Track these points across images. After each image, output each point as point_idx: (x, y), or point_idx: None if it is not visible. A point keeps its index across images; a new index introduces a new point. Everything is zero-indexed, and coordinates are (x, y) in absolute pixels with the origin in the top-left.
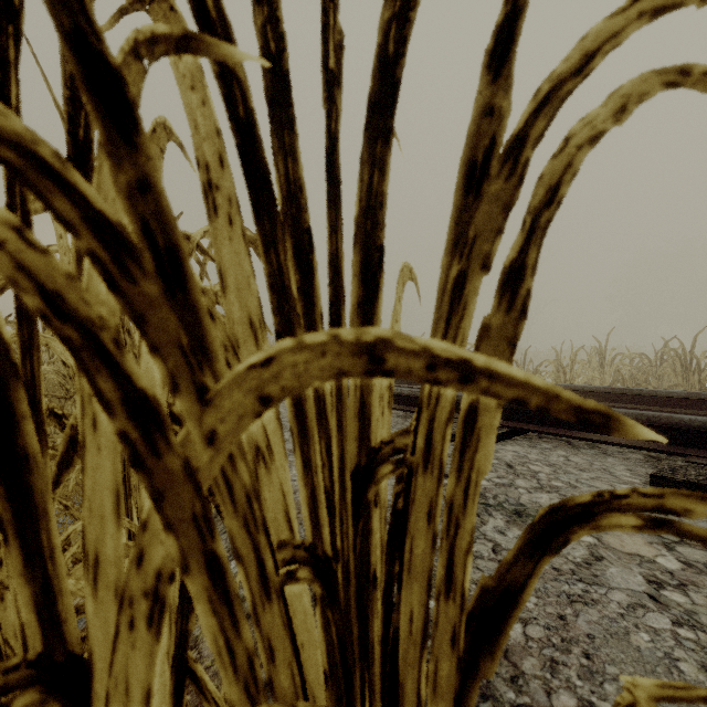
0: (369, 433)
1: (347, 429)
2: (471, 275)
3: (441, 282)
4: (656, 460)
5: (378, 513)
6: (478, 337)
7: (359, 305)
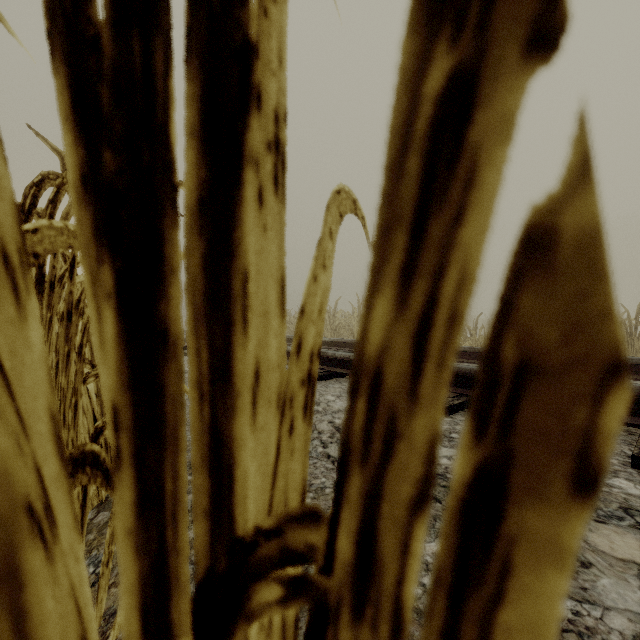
0: (231, 505)
1: (181, 495)
2: (489, 79)
3: (397, 115)
4: (628, 433)
5: (277, 625)
6: (512, 271)
7: (202, 205)
